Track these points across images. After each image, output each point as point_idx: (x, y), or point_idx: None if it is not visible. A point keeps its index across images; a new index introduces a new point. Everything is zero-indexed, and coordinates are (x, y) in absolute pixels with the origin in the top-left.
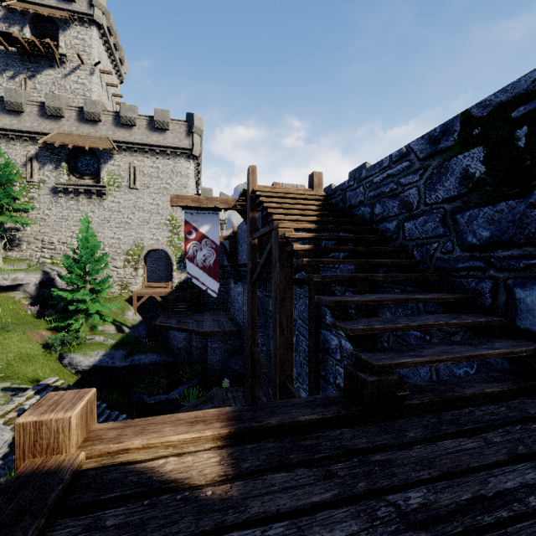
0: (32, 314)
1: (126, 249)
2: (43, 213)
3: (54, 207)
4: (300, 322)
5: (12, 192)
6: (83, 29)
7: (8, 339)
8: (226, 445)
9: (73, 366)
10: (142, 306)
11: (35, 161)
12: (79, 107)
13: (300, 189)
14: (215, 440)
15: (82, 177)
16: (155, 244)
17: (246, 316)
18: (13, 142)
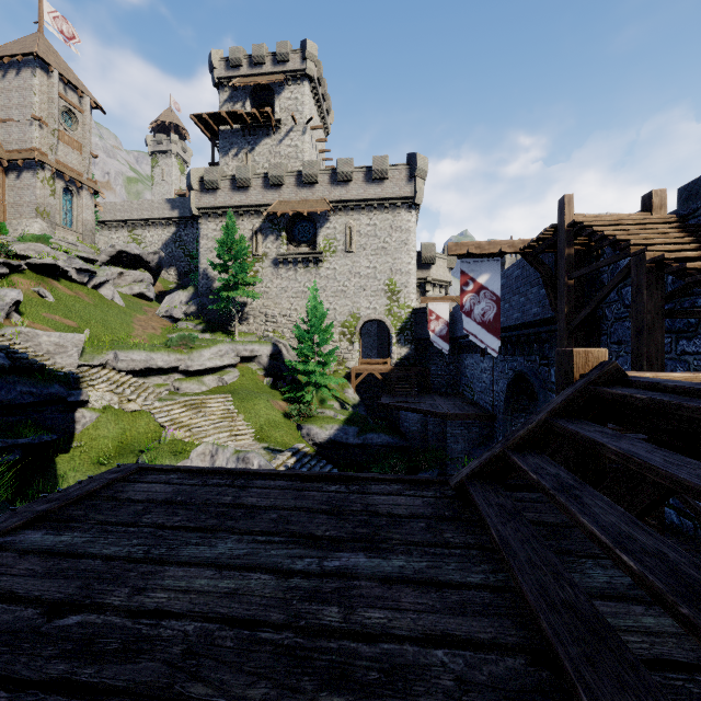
0: (267, 385)
1: (342, 321)
2: (265, 286)
3: (275, 279)
4: None
5: (247, 266)
6: (296, 88)
7: (257, 405)
8: None
9: (310, 437)
10: (359, 385)
11: (259, 234)
12: (297, 172)
13: (632, 215)
14: None
15: (299, 245)
16: (372, 314)
17: (499, 397)
18: (242, 218)
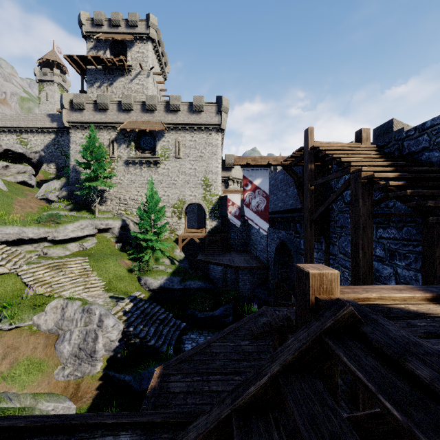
0: (118, 248)
1: (173, 204)
2: (119, 179)
3: (126, 174)
4: (341, 256)
5: (104, 165)
6: (142, 45)
7: (108, 264)
8: (438, 303)
9: (147, 286)
10: (184, 246)
11: (115, 142)
12: (142, 102)
13: (350, 144)
14: (423, 300)
15: (144, 151)
16: (193, 199)
17: (271, 255)
18: (102, 131)
